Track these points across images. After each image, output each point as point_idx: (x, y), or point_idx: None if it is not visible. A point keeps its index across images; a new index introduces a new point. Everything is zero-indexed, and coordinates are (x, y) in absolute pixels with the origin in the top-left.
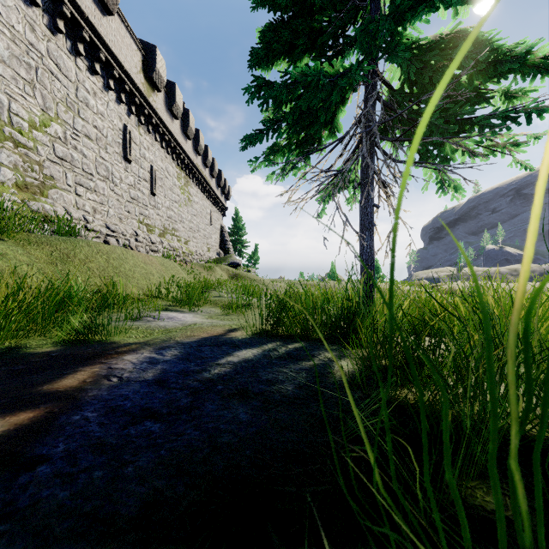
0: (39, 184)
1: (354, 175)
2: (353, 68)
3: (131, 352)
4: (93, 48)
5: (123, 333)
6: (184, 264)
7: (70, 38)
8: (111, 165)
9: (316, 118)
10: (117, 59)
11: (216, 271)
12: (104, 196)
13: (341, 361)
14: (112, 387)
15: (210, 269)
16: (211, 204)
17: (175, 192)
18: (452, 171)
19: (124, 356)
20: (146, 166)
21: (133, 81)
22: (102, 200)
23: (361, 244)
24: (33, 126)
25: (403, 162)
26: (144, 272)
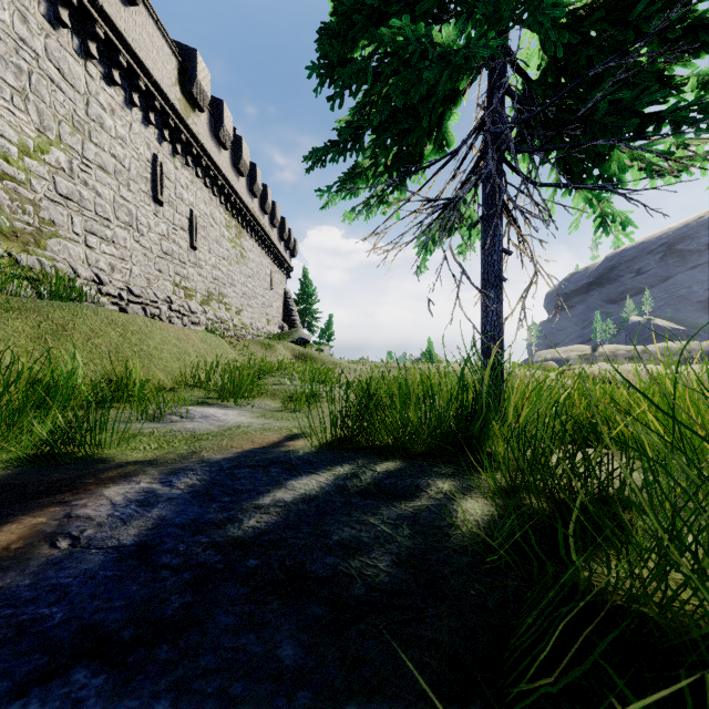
0: (34, 231)
1: (470, 211)
2: (475, 37)
3: (122, 479)
4: (111, 49)
5: (128, 441)
6: (235, 341)
7: (78, 34)
8: (135, 207)
9: (416, 124)
10: (143, 65)
11: (278, 350)
12: (125, 248)
13: (467, 499)
14: (50, 564)
15: (270, 348)
16: (271, 262)
17: (223, 246)
18: (626, 197)
19: (107, 488)
20: (183, 211)
21: (165, 95)
22: (123, 254)
23: (483, 309)
24: (24, 152)
25: (549, 184)
26: (176, 351)
